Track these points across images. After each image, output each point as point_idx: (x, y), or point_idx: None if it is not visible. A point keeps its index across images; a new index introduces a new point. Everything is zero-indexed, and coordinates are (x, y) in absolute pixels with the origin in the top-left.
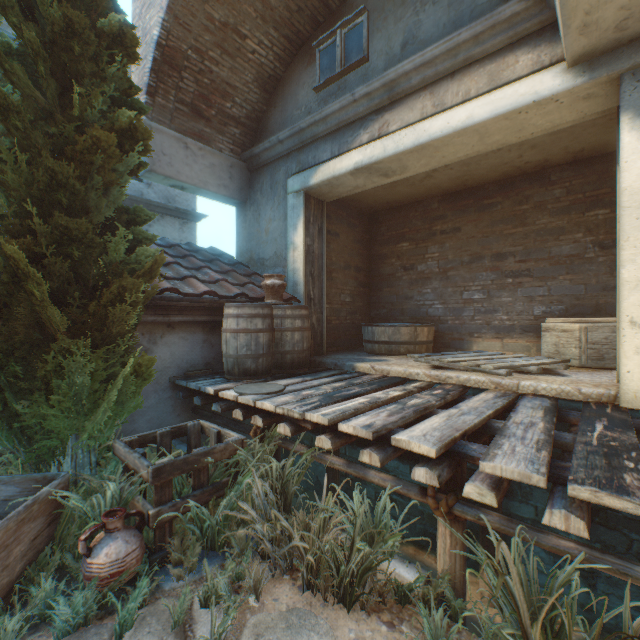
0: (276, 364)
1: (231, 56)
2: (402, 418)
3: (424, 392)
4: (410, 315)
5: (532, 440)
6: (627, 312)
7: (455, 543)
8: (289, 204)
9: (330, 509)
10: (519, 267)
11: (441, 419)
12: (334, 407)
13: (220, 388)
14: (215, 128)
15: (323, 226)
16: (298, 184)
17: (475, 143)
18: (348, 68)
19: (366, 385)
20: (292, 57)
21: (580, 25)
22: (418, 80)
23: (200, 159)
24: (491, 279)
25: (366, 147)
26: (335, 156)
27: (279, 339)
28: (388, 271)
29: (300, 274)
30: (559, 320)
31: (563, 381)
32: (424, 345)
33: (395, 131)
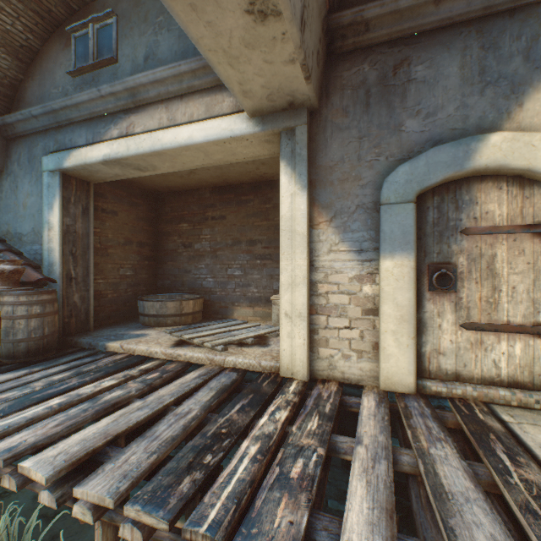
0: (8, 354)
1: None
2: (70, 426)
3: (140, 378)
4: (189, 286)
5: (161, 440)
6: (284, 306)
7: (107, 539)
8: (45, 182)
9: None
10: (265, 252)
11: (108, 421)
12: (3, 421)
13: None
14: None
15: (90, 206)
16: (53, 164)
17: (204, 157)
18: (99, 63)
19: (91, 374)
20: (49, 33)
21: (241, 90)
22: (155, 93)
23: None
24: (247, 260)
25: (113, 142)
26: (90, 143)
27: (11, 327)
28: (172, 247)
29: (56, 254)
30: (278, 298)
31: (257, 354)
32: (191, 316)
33: (140, 133)
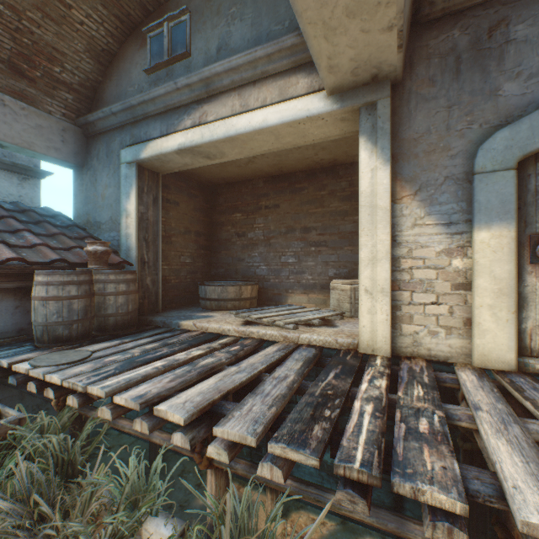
0: (99, 327)
1: (56, 22)
2: (182, 382)
3: (224, 349)
4: (242, 274)
5: (273, 396)
6: (363, 283)
7: (220, 488)
8: (122, 173)
9: (98, 482)
10: (319, 239)
11: (215, 380)
12: (123, 376)
13: (17, 360)
14: (42, 90)
15: (159, 196)
16: (130, 156)
17: (274, 141)
18: (174, 58)
19: (177, 345)
20: (126, 36)
21: (327, 66)
22: (228, 82)
23: (23, 119)
24: (301, 247)
25: (188, 131)
26: (164, 135)
27: (102, 303)
28: (225, 236)
29: (133, 239)
30: (339, 282)
31: (330, 332)
32: (248, 301)
33: (212, 121)
